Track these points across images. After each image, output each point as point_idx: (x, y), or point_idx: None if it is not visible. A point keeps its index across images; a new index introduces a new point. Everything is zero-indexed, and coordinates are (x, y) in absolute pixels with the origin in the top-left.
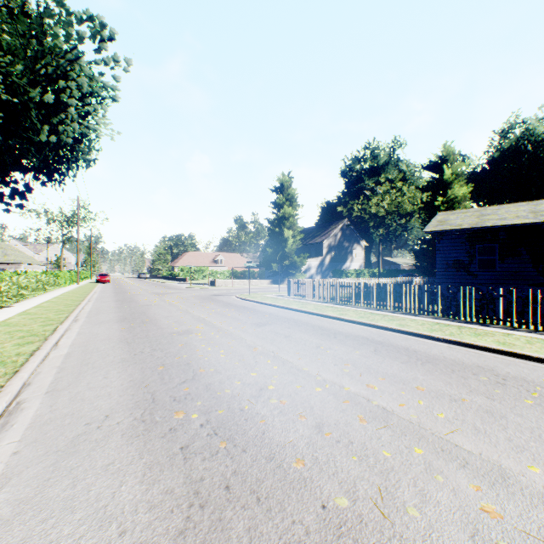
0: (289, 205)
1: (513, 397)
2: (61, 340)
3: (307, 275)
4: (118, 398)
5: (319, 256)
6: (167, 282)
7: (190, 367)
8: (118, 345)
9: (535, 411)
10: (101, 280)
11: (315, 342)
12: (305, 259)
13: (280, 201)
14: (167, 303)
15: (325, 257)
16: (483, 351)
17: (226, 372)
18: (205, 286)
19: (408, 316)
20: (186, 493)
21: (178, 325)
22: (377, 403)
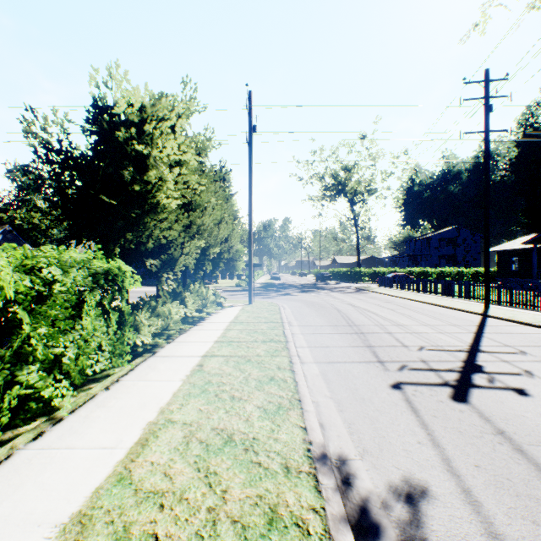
0: None
1: None
2: None
3: None
4: None
5: None
6: None
7: None
8: None
9: None
10: None
11: None
12: None
13: None
14: None
15: None
16: None
17: None
18: None
19: None
20: None
21: None
22: None
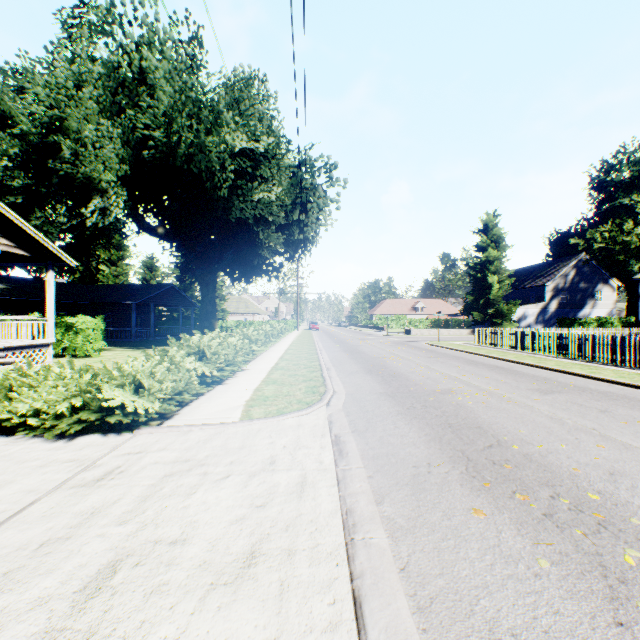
0: (494, 246)
1: (530, 382)
2: (322, 356)
3: (521, 325)
4: (358, 369)
5: (539, 301)
6: (366, 330)
7: (384, 366)
8: (349, 359)
9: (528, 384)
10: (312, 328)
11: (457, 365)
12: (515, 306)
13: (483, 244)
14: (369, 345)
15: (548, 303)
16: (570, 375)
17: (400, 368)
18: (400, 334)
19: (562, 359)
20: (382, 379)
21: (377, 354)
22: (458, 377)
